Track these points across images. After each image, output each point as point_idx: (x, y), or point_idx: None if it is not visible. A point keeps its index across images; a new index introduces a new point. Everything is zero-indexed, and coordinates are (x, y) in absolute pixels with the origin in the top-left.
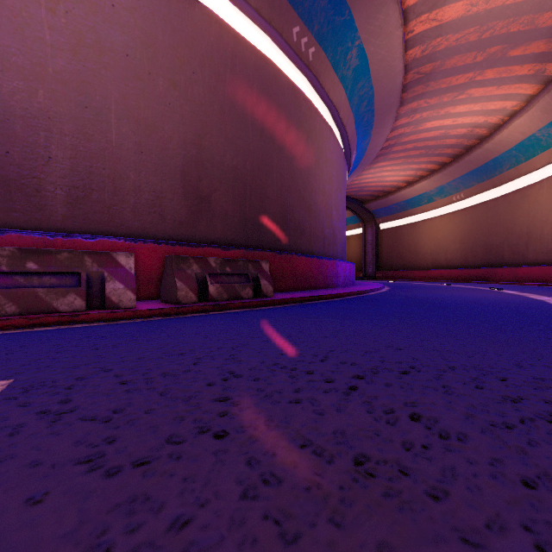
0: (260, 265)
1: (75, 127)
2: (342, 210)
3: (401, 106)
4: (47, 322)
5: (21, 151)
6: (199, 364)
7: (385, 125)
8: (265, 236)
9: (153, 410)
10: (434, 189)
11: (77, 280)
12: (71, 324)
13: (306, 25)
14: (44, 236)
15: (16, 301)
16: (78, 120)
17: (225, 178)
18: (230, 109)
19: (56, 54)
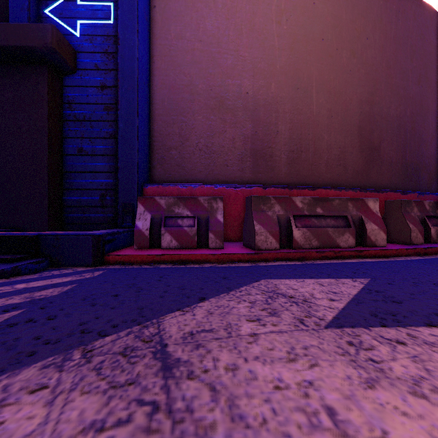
0: None
1: (291, 105)
2: None
3: None
4: (343, 255)
5: (262, 130)
6: None
7: None
8: (421, 180)
9: None
10: None
11: (345, 222)
12: (357, 258)
13: None
14: (286, 189)
15: (317, 237)
16: (293, 100)
17: (390, 127)
18: (394, 63)
19: (281, 54)
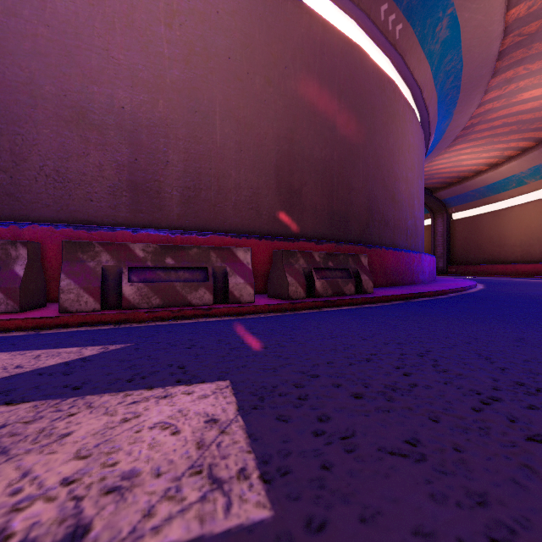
0: (359, 259)
1: (187, 131)
2: (422, 199)
3: (492, 77)
4: (186, 314)
5: (146, 157)
6: (412, 375)
7: (471, 101)
8: (351, 229)
9: (460, 446)
10: (526, 170)
11: (205, 275)
12: (204, 317)
13: (395, 0)
14: (167, 234)
15: (160, 294)
16: (189, 124)
17: (314, 170)
18: (319, 100)
19: (172, 66)
